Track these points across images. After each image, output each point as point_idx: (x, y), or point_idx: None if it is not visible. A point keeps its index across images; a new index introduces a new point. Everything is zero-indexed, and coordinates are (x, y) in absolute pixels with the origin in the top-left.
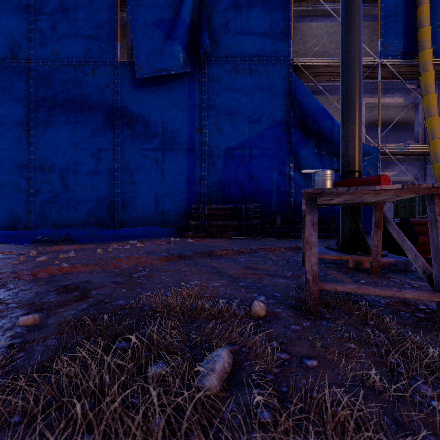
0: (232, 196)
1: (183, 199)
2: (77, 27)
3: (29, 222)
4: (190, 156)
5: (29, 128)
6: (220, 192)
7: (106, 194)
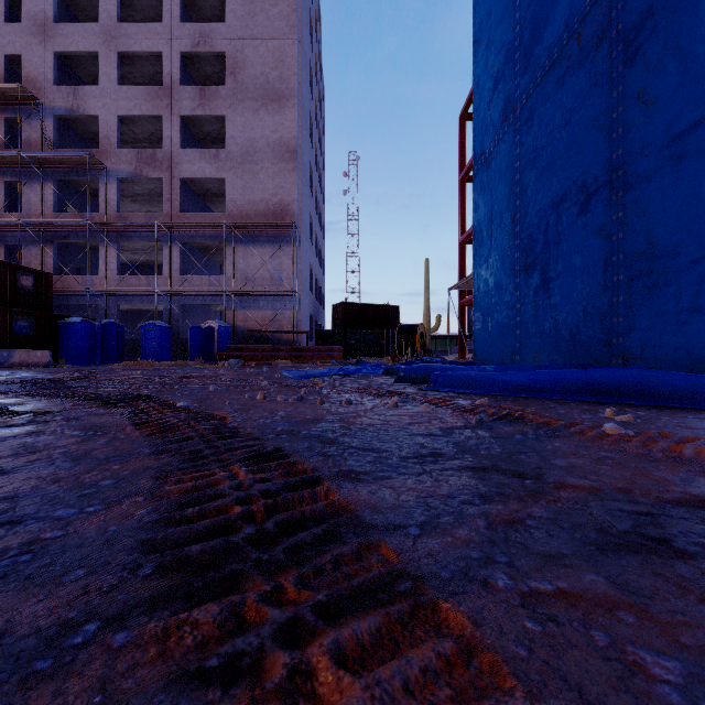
0: None
1: None
2: None
3: (515, 354)
4: None
5: (516, 211)
6: None
7: (597, 292)
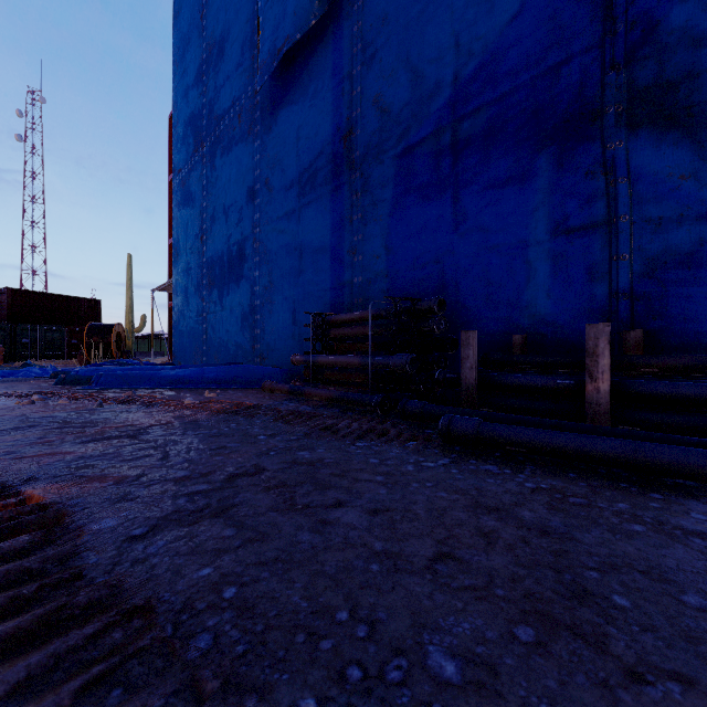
0: (412, 284)
1: (326, 306)
2: (229, 64)
3: (203, 355)
4: (336, 205)
5: (204, 233)
6: (386, 276)
7: (248, 311)
